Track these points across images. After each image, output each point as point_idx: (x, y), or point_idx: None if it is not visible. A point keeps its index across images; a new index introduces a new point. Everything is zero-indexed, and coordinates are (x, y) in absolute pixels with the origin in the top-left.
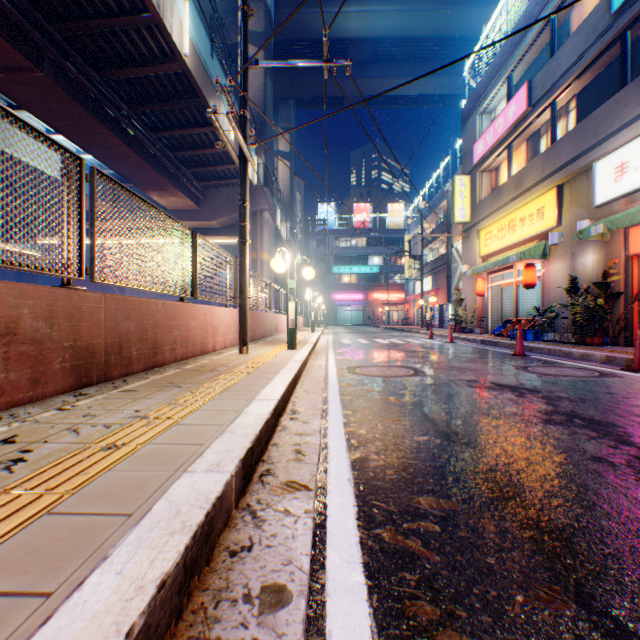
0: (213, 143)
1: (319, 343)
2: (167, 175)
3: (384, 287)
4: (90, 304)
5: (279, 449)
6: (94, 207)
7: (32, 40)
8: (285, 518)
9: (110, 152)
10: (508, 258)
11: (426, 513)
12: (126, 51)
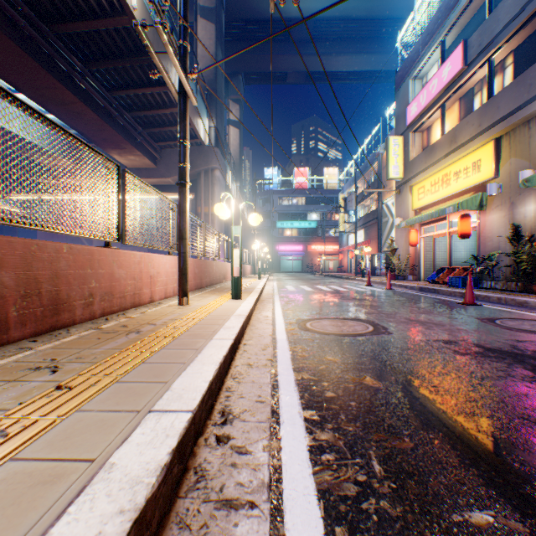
0: (167, 104)
1: (265, 290)
2: (124, 133)
3: (321, 240)
4: None
5: None
6: None
7: None
8: None
9: (66, 109)
10: (444, 209)
11: None
12: (75, 3)
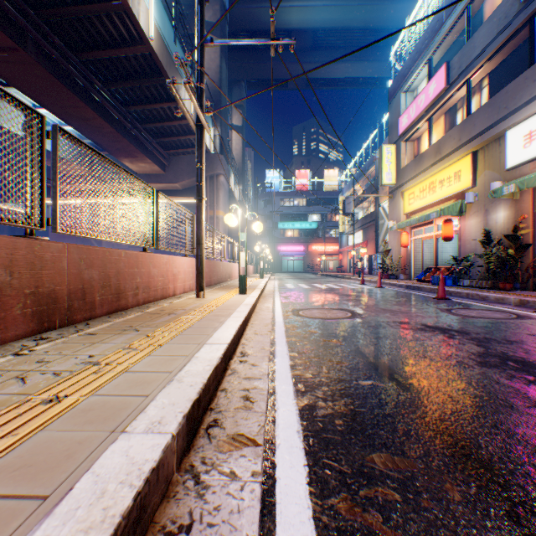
0: (176, 116)
1: (267, 288)
2: (136, 144)
3: (321, 240)
4: (52, 253)
5: (228, 395)
6: (56, 162)
7: (16, 24)
8: (230, 484)
9: (87, 123)
10: (429, 215)
11: (382, 476)
12: (99, 35)
